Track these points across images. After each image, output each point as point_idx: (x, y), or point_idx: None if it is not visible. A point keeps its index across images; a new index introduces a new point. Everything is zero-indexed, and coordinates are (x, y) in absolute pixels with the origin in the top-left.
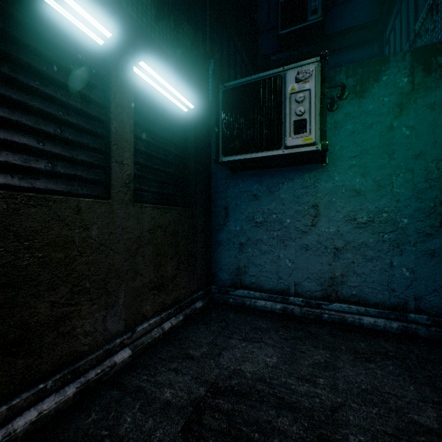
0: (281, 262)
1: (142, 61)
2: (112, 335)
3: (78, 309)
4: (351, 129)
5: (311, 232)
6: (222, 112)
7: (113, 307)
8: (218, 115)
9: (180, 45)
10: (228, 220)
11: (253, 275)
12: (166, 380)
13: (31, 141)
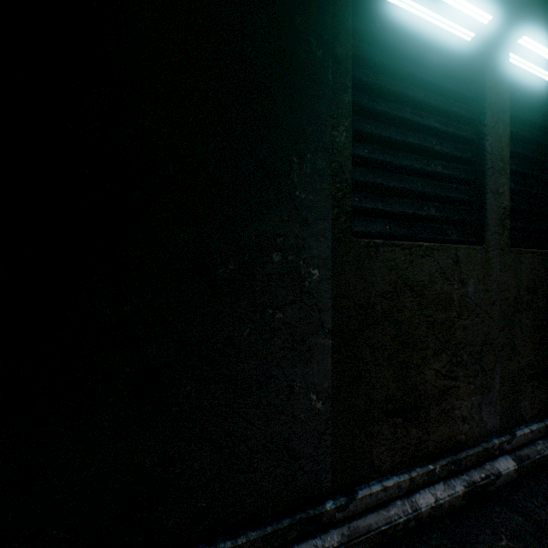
0: None
1: (523, 36)
2: (486, 430)
3: (455, 385)
4: None
5: None
6: None
7: (487, 392)
8: None
9: None
10: None
11: None
12: None
13: (412, 183)
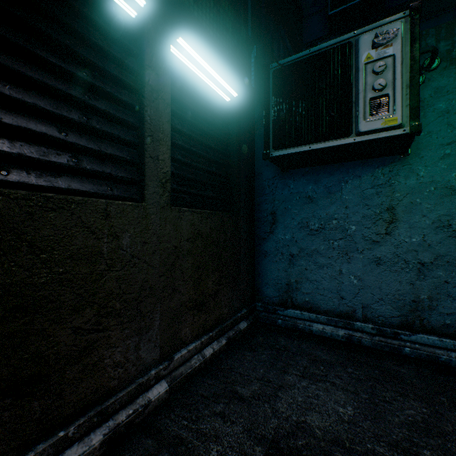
0: (343, 279)
1: (180, 37)
2: (146, 365)
3: (106, 335)
4: (444, 108)
5: (385, 242)
6: (273, 96)
7: (147, 332)
8: (267, 101)
9: (220, 28)
10: (275, 227)
11: (306, 293)
12: (211, 430)
13: (51, 129)
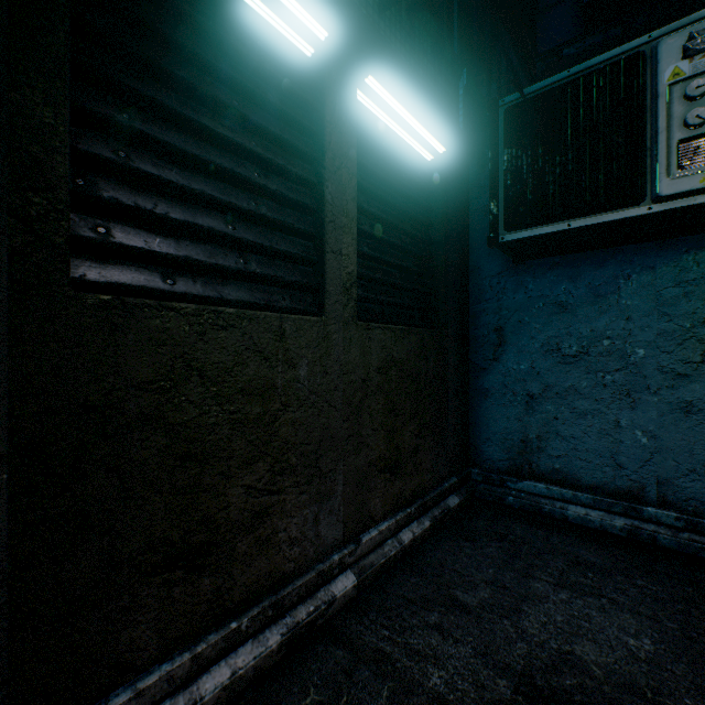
0: (623, 435)
1: (370, 76)
2: (327, 546)
3: (280, 499)
4: None
5: (701, 376)
6: (505, 149)
7: (328, 499)
8: (496, 157)
9: (415, 50)
10: (503, 351)
11: (556, 456)
12: (426, 648)
13: (217, 222)
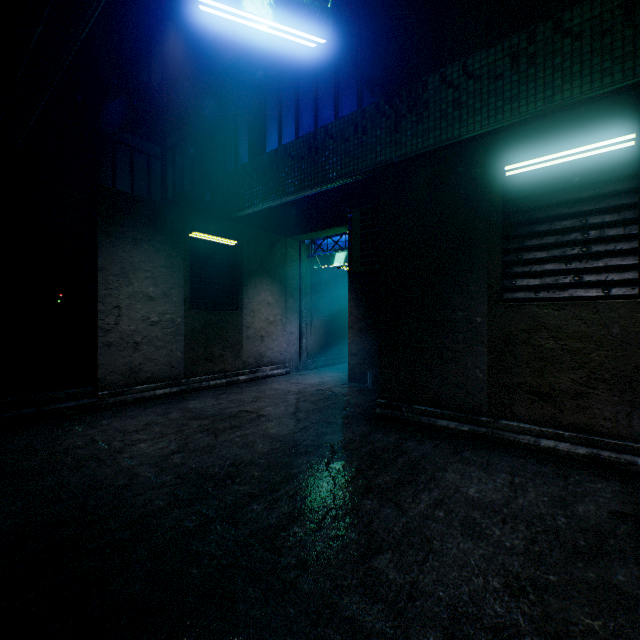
0: None
1: None
2: None
3: (595, 393)
4: None
5: None
6: None
7: None
8: None
9: None
10: None
11: None
12: None
13: (559, 266)
